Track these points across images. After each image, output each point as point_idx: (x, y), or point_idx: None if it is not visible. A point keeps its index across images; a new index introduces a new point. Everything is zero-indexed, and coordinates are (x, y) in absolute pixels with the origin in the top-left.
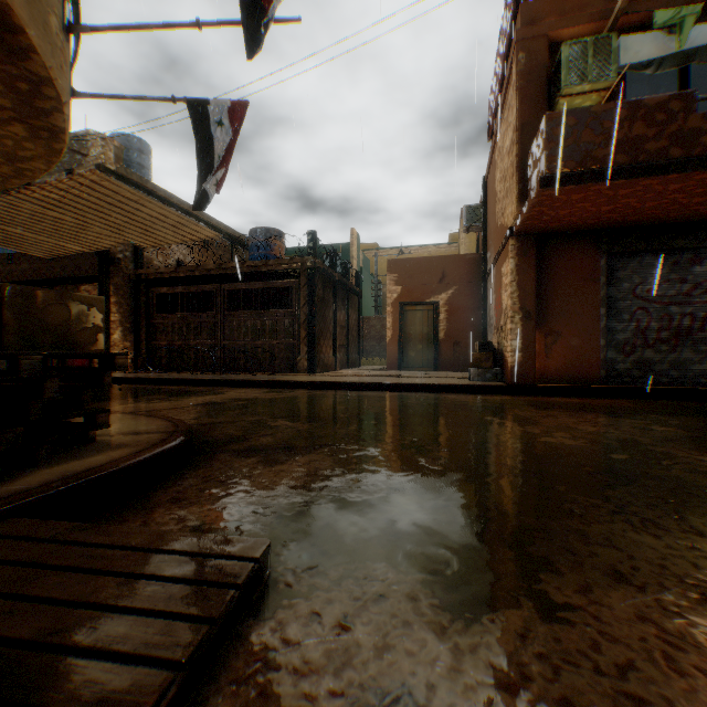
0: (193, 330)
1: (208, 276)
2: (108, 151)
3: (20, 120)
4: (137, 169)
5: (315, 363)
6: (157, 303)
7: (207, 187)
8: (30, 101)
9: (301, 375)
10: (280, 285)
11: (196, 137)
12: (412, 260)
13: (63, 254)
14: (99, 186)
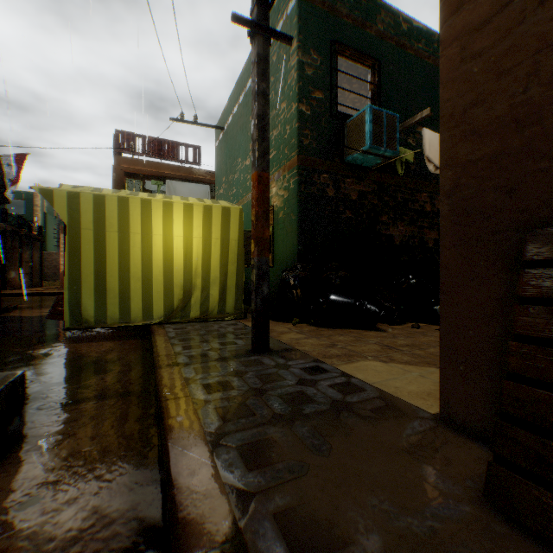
0: None
1: None
2: None
3: None
4: None
5: (8, 284)
6: None
7: None
8: None
9: None
10: None
11: None
12: None
13: None
14: None
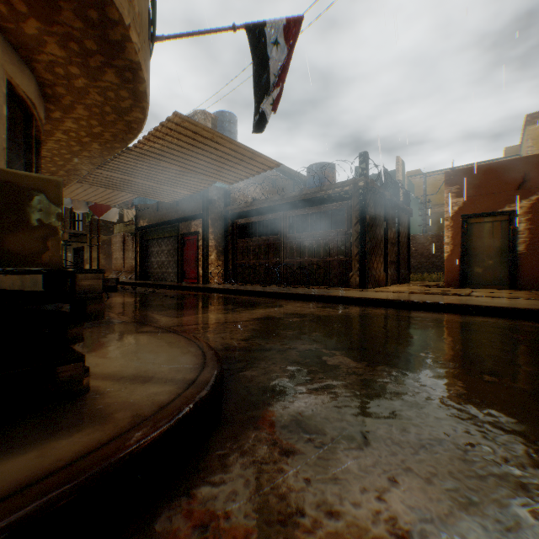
0: (263, 251)
1: (273, 206)
2: (207, 122)
3: (107, 65)
4: (227, 135)
5: (367, 279)
6: (239, 231)
7: (263, 107)
8: (104, 35)
9: (353, 289)
10: (332, 208)
11: (253, 61)
12: (477, 167)
13: (177, 199)
14: (182, 128)
